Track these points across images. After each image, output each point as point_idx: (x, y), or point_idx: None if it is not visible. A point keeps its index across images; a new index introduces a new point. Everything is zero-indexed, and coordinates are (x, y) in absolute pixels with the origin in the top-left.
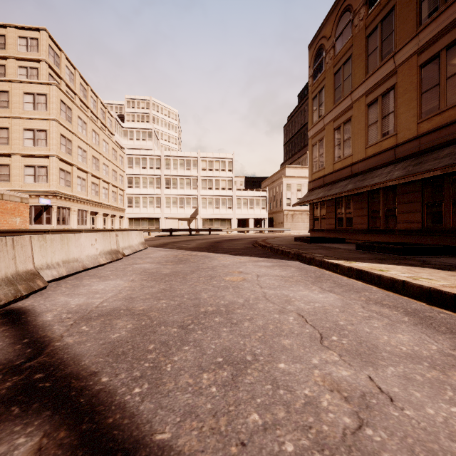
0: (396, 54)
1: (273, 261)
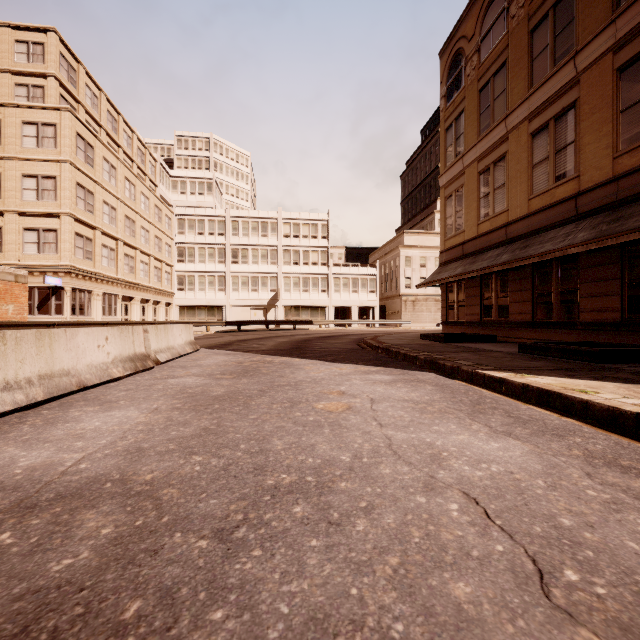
0: (578, 54)
1: (393, 372)
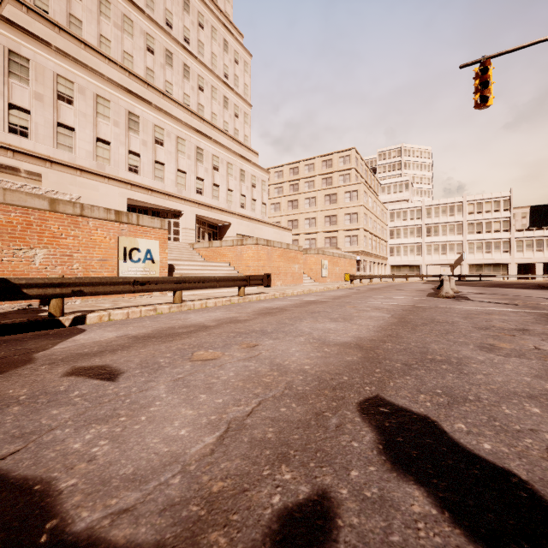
0: None
1: (542, 290)
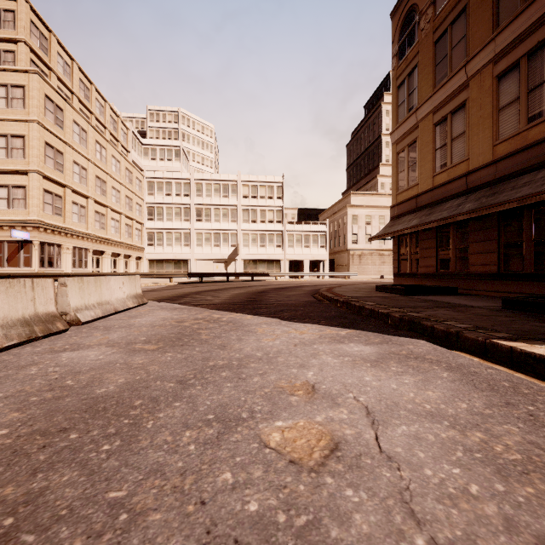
0: None
1: (370, 338)
